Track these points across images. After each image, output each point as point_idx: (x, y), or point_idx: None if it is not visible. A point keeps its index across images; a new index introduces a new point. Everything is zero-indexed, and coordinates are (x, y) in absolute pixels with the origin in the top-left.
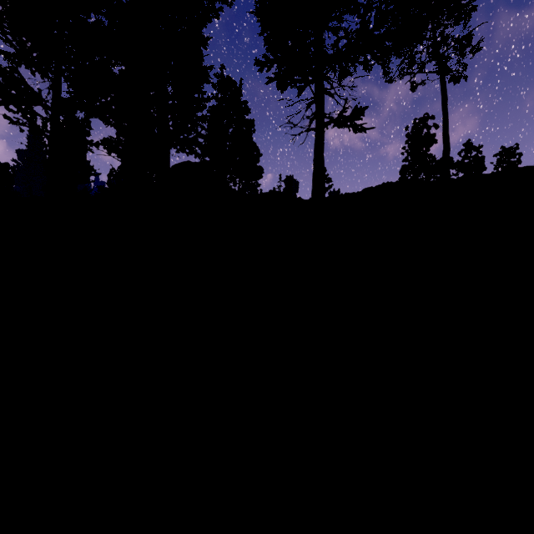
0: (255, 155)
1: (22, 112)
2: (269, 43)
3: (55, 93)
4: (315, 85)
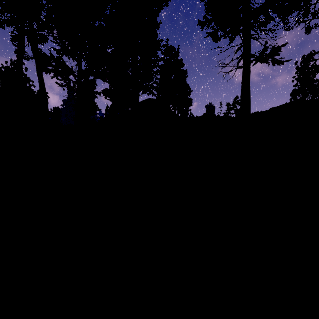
0: (188, 91)
1: (63, 79)
2: (208, 7)
3: (79, 67)
4: (243, 33)
